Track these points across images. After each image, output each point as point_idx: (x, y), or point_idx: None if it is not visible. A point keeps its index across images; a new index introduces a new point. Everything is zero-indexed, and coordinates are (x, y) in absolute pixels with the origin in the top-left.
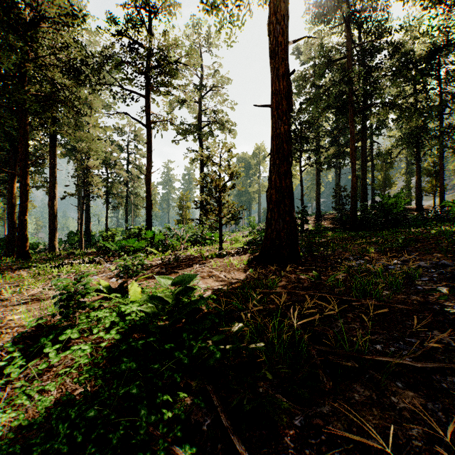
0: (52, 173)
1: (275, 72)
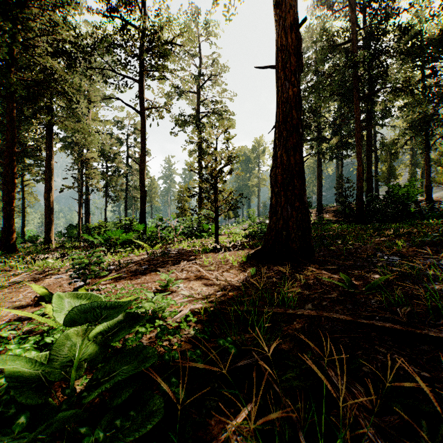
0: (48, 165)
1: (281, 23)
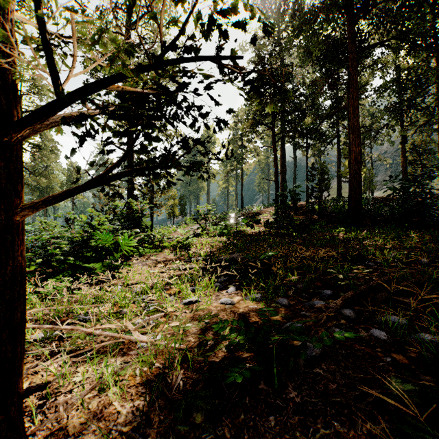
0: None
1: None
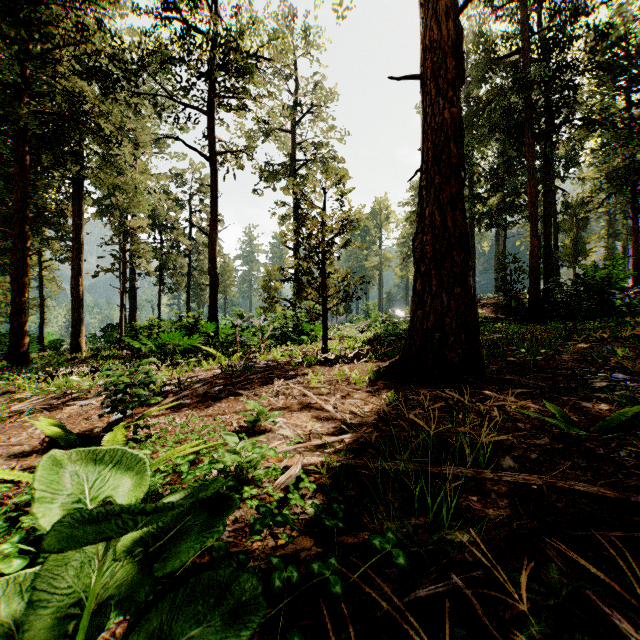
0: (76, 238)
1: (431, 8)
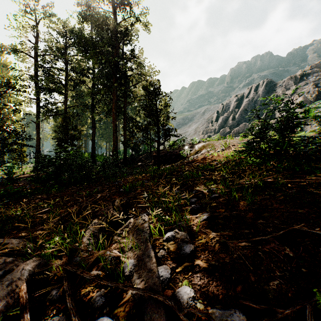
0: None
1: (37, 137)
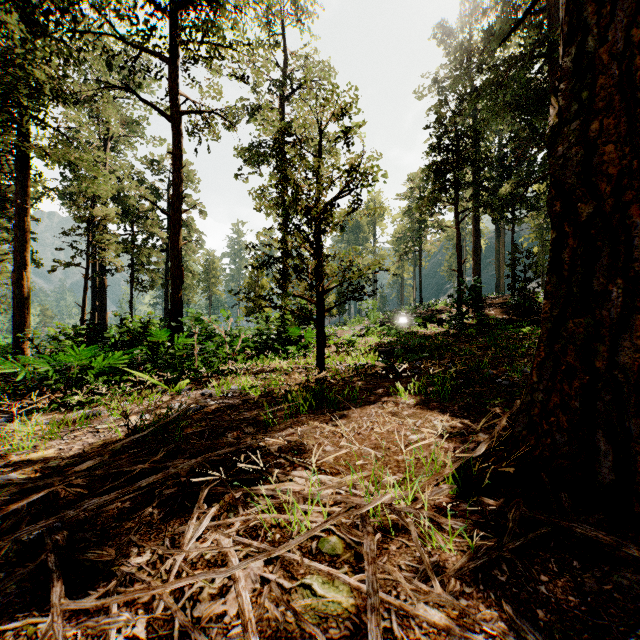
0: (19, 224)
1: None
